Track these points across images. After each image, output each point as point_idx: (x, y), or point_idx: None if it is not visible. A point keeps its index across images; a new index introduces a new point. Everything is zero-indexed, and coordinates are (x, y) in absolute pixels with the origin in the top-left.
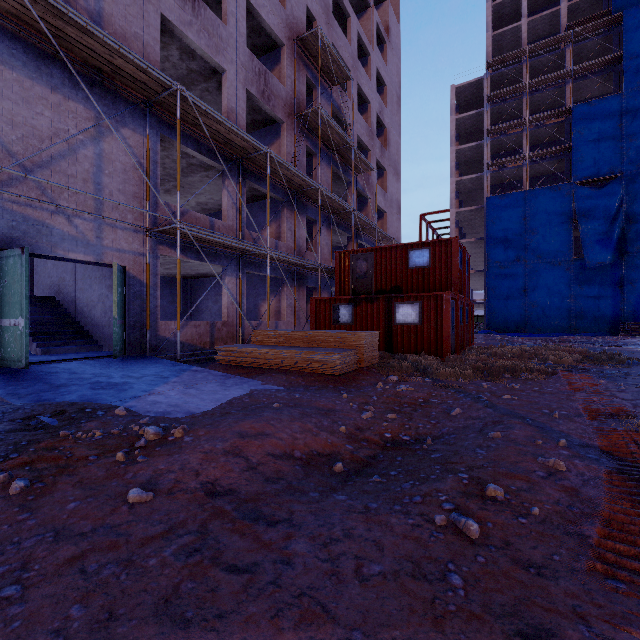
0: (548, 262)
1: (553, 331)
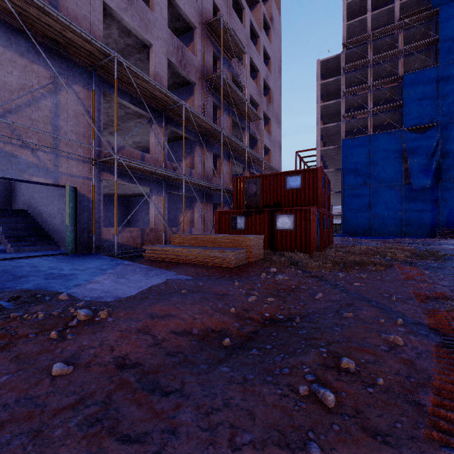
0: (386, 186)
1: (389, 235)
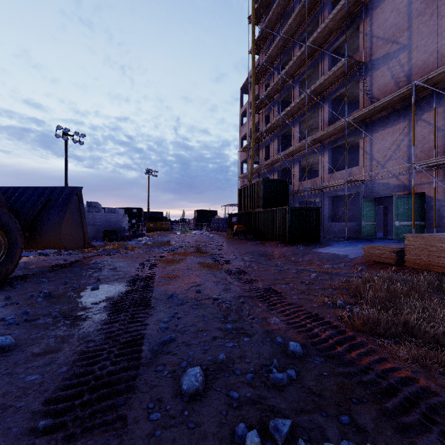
0: None
1: None
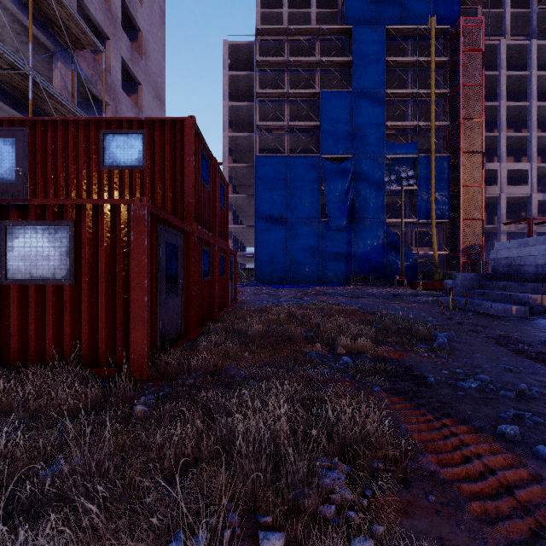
0: (304, 222)
1: (307, 282)
